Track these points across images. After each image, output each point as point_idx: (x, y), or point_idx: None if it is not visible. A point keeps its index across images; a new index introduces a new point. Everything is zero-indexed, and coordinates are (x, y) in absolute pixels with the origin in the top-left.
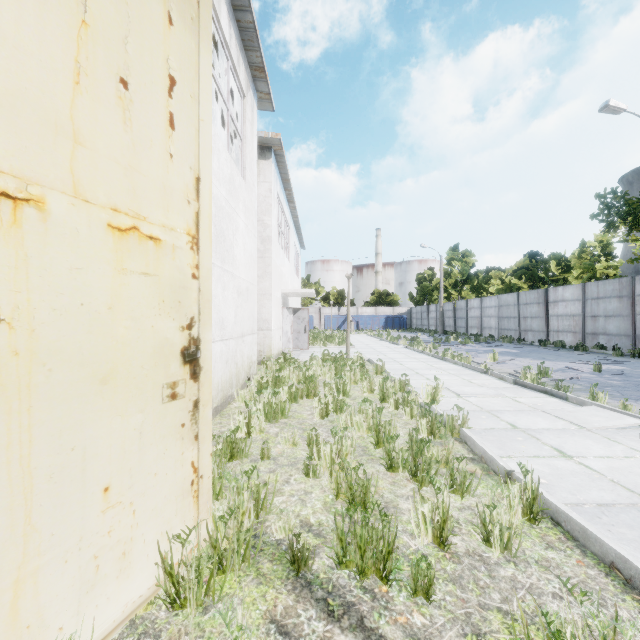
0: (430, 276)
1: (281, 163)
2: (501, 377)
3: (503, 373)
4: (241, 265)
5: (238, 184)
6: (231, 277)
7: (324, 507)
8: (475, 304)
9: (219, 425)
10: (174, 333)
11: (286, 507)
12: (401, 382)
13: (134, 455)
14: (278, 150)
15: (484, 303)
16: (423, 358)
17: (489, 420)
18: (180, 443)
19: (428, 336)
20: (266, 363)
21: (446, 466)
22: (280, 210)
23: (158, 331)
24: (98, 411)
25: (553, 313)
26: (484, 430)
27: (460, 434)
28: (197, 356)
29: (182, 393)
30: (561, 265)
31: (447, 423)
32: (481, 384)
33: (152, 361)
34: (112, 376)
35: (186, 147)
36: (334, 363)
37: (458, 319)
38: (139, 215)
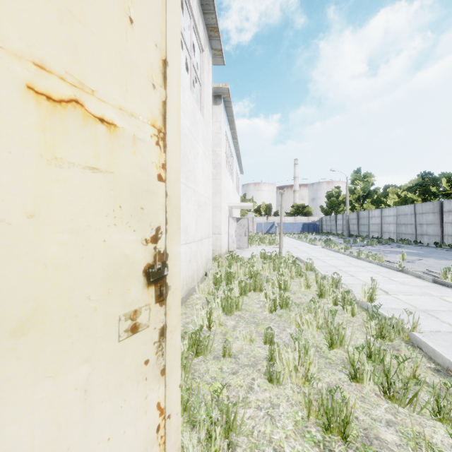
0: (337, 193)
1: (228, 108)
2: (418, 276)
3: (417, 271)
4: (200, 183)
5: (198, 119)
6: (193, 192)
7: (296, 429)
8: (376, 214)
9: (184, 315)
10: (135, 248)
11: (255, 425)
12: (333, 279)
13: (75, 426)
14: (226, 97)
15: (384, 213)
16: (340, 257)
17: (430, 321)
18: (143, 385)
19: (337, 238)
20: (218, 260)
21: (413, 379)
22: (227, 144)
23: (112, 247)
24: (7, 381)
25: (447, 220)
26: (431, 333)
27: (410, 337)
28: (164, 274)
29: (145, 322)
30: (451, 182)
31: (396, 326)
32: (402, 282)
33: (103, 288)
34: (35, 320)
35: (150, 18)
36: (270, 260)
37: (361, 225)
38: (83, 85)
